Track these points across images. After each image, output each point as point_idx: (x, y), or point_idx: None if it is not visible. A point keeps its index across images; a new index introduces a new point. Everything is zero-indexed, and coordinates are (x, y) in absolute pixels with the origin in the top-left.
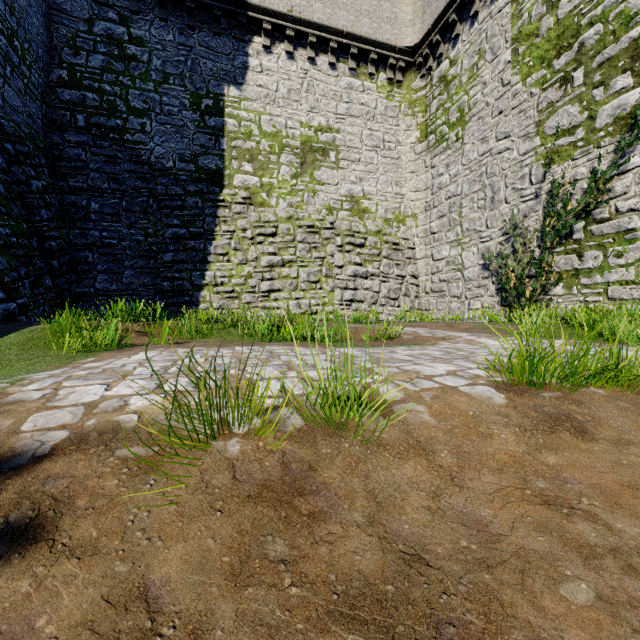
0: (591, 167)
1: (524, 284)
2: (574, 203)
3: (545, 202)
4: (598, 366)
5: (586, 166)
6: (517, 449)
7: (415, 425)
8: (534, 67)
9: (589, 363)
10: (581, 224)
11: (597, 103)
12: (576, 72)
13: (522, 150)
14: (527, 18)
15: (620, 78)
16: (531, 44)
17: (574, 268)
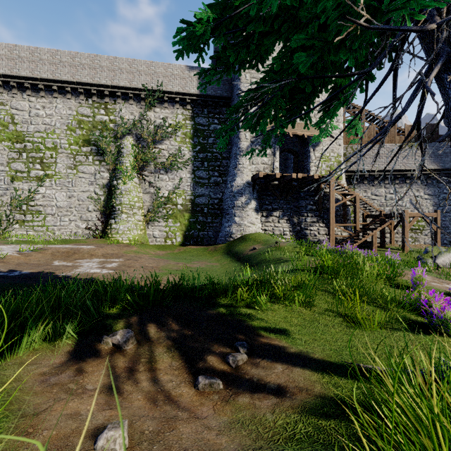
0: (29, 188)
1: (2, 223)
2: (23, 197)
3: (11, 193)
4: (33, 249)
5: (27, 187)
6: (24, 258)
7: (10, 258)
8: (6, 139)
9: (31, 248)
10: (26, 205)
11: (31, 168)
12: (24, 153)
13: (1, 169)
14: (3, 118)
15: (38, 165)
16: (5, 129)
17: (23, 219)
